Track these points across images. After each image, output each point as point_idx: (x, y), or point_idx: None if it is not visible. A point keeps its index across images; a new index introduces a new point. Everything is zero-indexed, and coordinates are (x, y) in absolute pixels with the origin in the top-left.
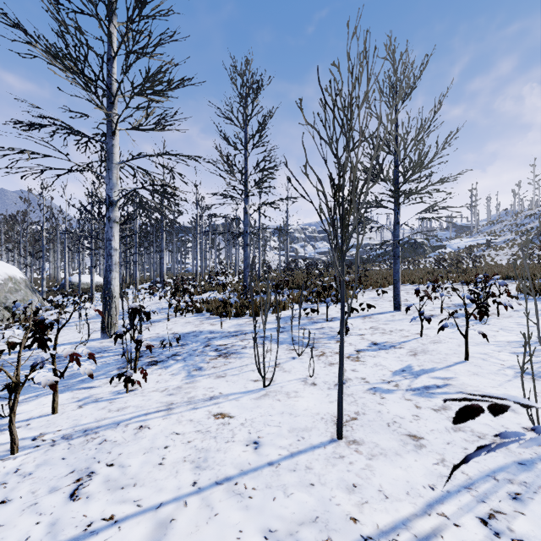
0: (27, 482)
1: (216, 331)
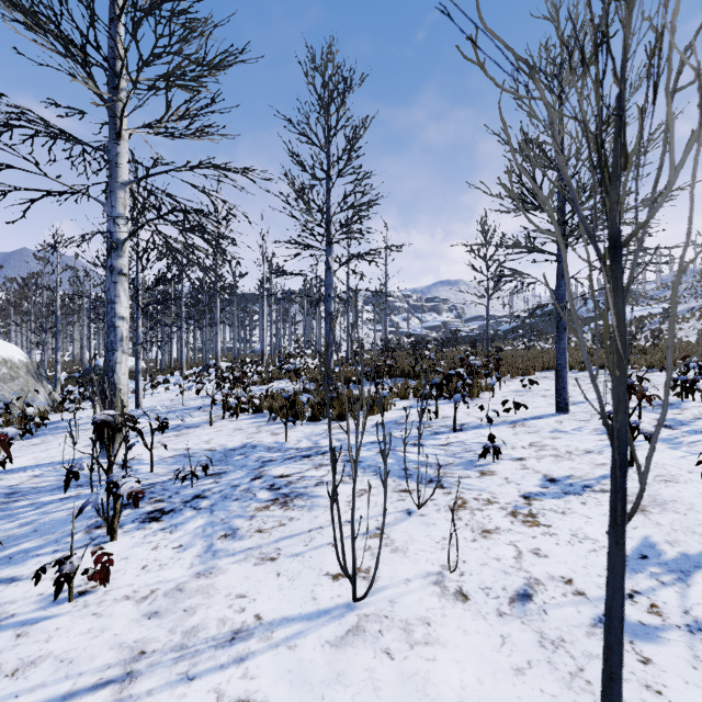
0: None
1: (278, 447)
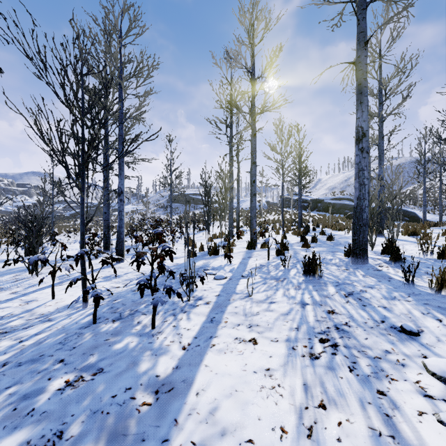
0: None
1: None
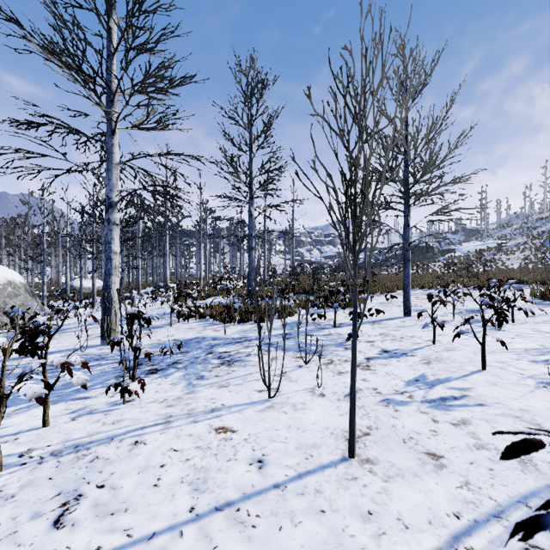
0: (8, 506)
1: (220, 338)
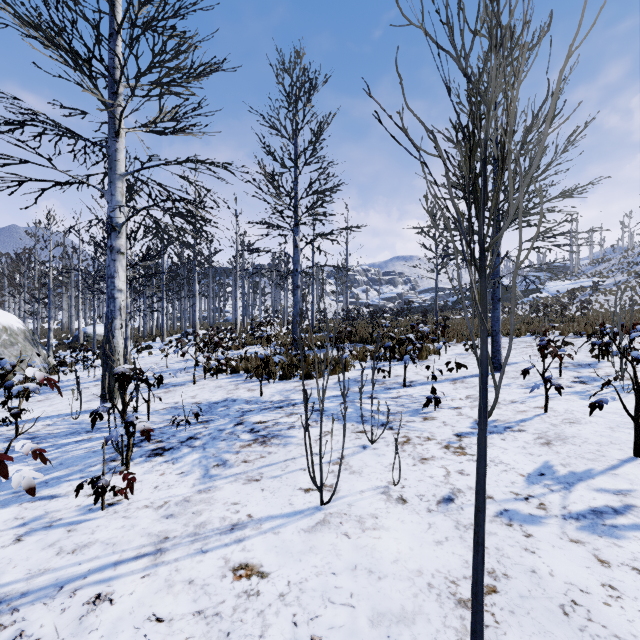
0: None
1: (255, 400)
